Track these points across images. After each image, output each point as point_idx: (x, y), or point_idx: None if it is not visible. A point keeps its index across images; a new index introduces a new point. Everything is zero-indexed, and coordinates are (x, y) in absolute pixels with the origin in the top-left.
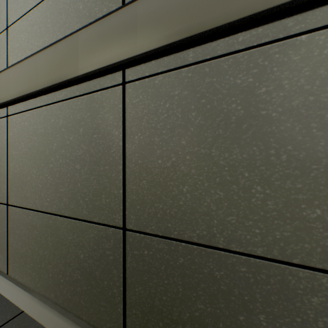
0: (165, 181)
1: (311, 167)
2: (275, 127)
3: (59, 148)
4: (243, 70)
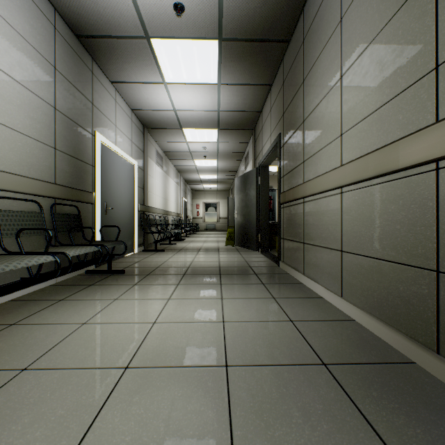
0: None
1: None
2: None
3: (381, 214)
4: None
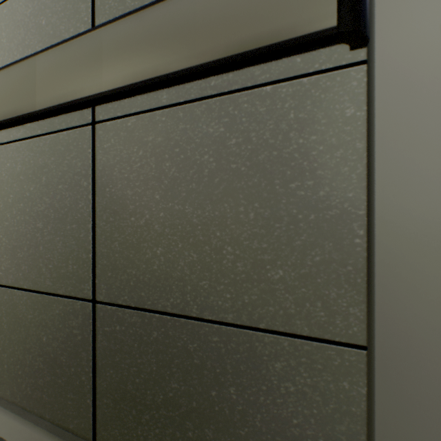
0: (138, 242)
1: (275, 226)
2: (244, 182)
3: (16, 202)
4: (215, 119)
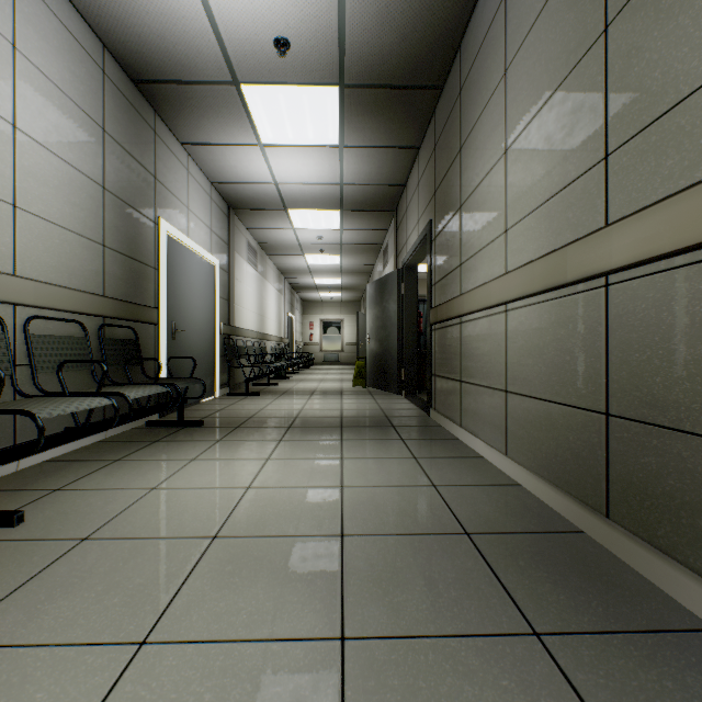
0: (640, 373)
1: None
2: None
3: (550, 342)
4: None
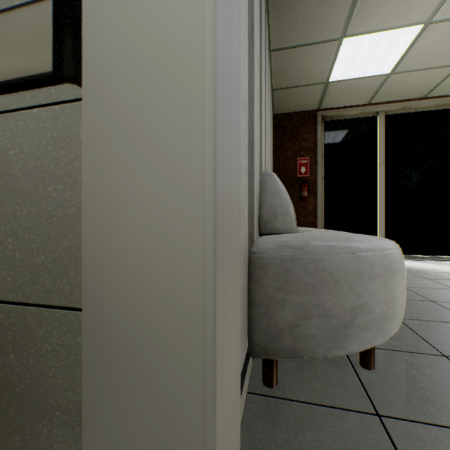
0: None
1: (40, 221)
2: (20, 185)
3: None
4: (1, 132)
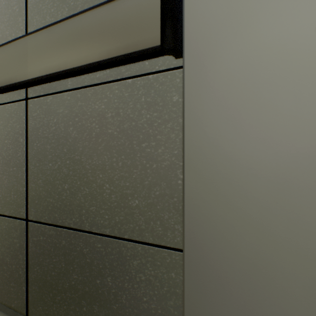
0: (54, 180)
1: (134, 171)
2: (116, 142)
3: None
4: (99, 99)
